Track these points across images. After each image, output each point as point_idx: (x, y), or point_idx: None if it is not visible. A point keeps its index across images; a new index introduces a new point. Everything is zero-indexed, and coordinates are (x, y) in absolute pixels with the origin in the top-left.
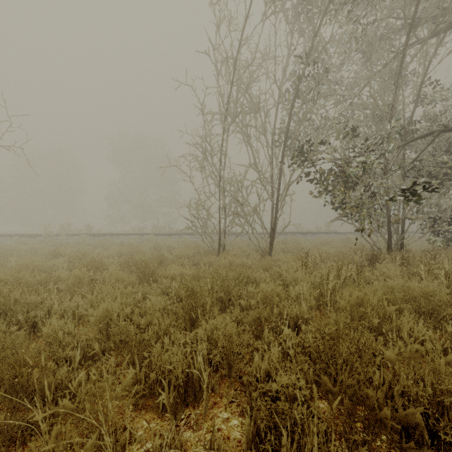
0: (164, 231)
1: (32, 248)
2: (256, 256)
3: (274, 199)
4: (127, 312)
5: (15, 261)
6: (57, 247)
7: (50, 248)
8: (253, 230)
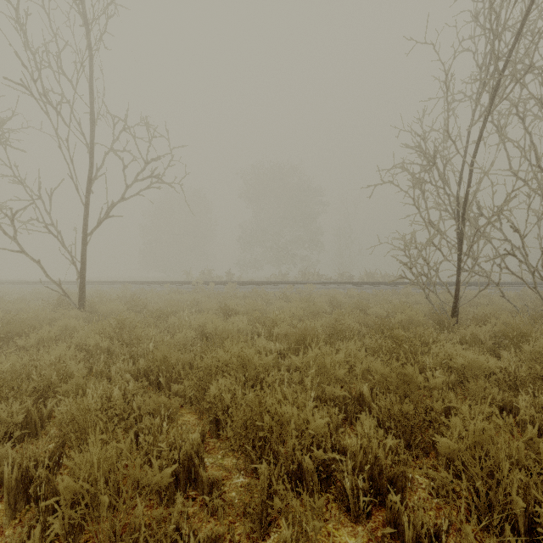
0: (313, 279)
1: (194, 299)
2: None
3: None
4: None
5: (186, 317)
6: (216, 299)
7: (209, 299)
8: (535, 282)
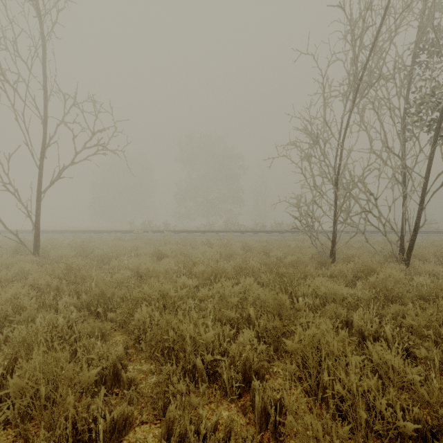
0: (234, 228)
1: (134, 246)
2: (395, 266)
3: (419, 191)
4: (374, 386)
5: (126, 260)
6: (153, 245)
7: (147, 246)
8: (386, 232)
